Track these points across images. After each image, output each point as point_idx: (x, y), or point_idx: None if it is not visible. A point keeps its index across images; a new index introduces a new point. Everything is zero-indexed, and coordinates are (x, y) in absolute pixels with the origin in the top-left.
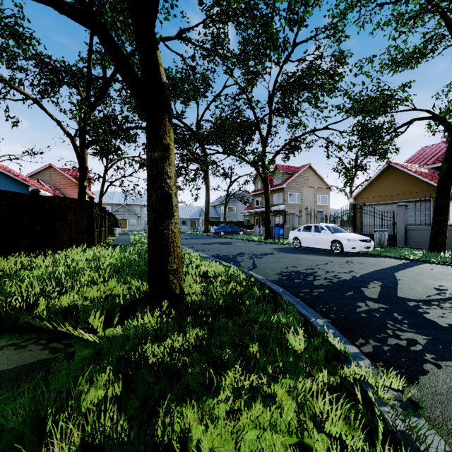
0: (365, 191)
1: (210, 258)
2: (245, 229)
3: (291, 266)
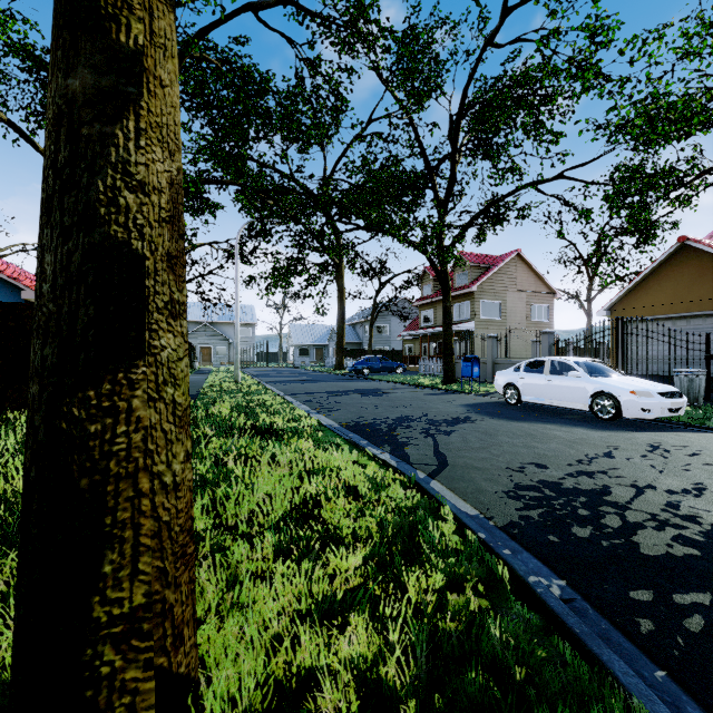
0: (631, 295)
1: (339, 431)
2: (405, 363)
3: (529, 463)
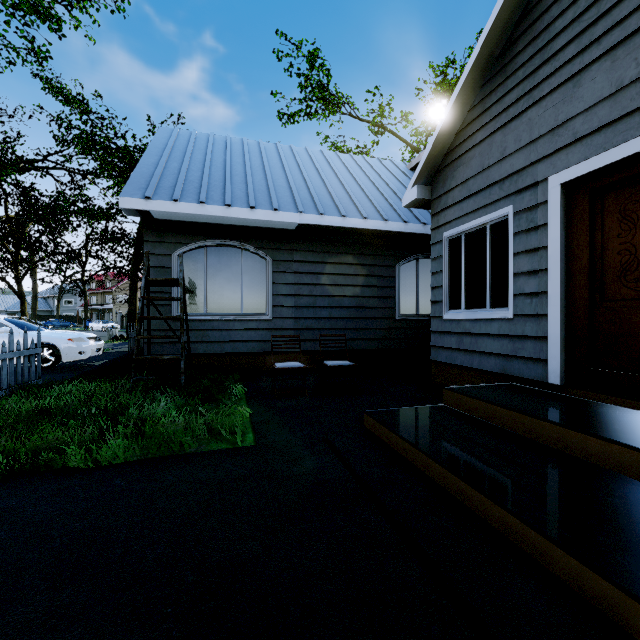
0: None
1: None
2: (80, 323)
3: None
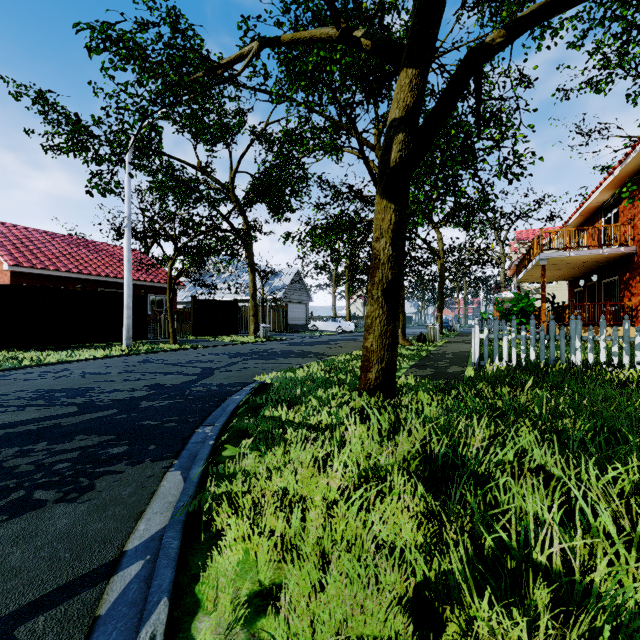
0: None
1: None
2: None
3: None
